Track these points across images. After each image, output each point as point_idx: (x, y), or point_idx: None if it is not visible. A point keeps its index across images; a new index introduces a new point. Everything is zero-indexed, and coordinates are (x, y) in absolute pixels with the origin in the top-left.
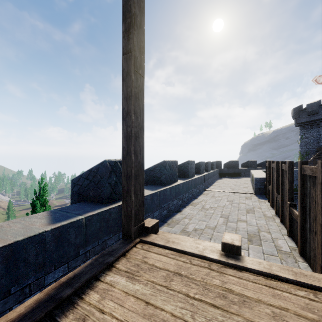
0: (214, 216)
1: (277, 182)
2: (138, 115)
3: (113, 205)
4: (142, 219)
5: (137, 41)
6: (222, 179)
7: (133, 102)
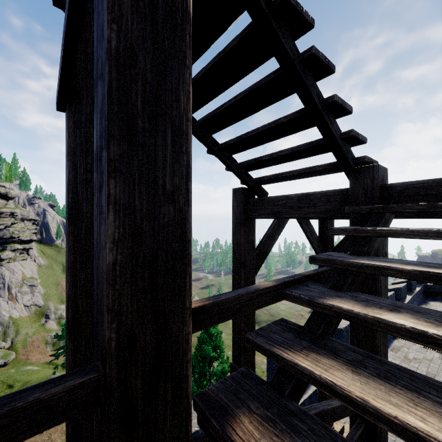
0: None
1: None
2: None
3: (305, 395)
4: (332, 424)
5: None
6: (428, 304)
7: None
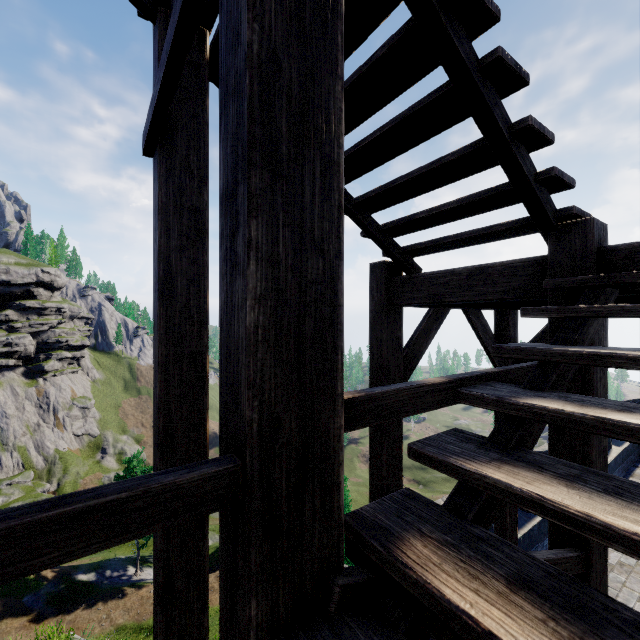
0: (624, 593)
1: None
2: (512, 513)
3: None
4: None
5: None
6: None
7: (508, 505)
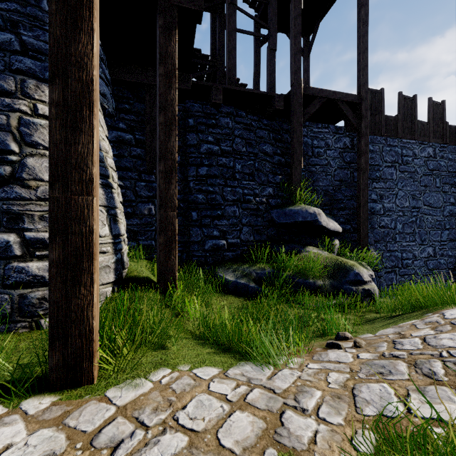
0: None
1: (428, 114)
2: None
3: None
4: None
5: (306, 76)
6: None
7: None
